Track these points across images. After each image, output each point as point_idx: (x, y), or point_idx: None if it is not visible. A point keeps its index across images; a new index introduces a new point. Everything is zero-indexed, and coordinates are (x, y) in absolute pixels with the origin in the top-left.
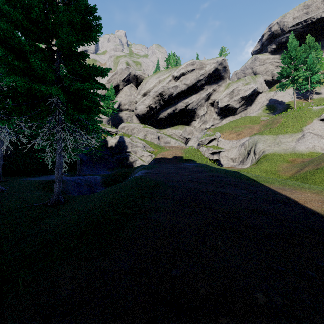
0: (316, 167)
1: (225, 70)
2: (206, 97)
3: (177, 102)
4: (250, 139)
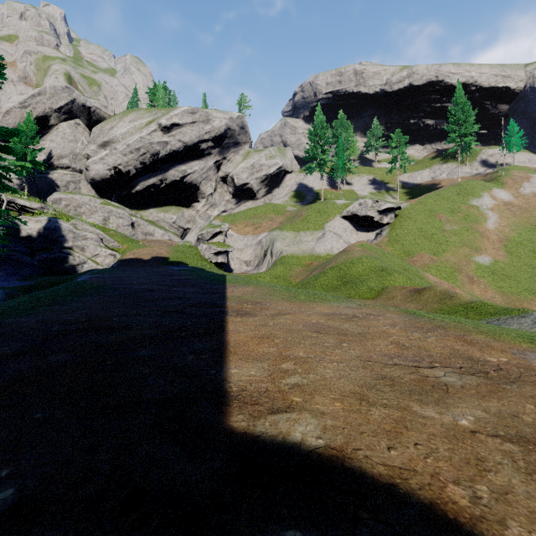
0: (321, 271)
1: (243, 132)
2: (216, 167)
3: (168, 168)
4: (269, 235)
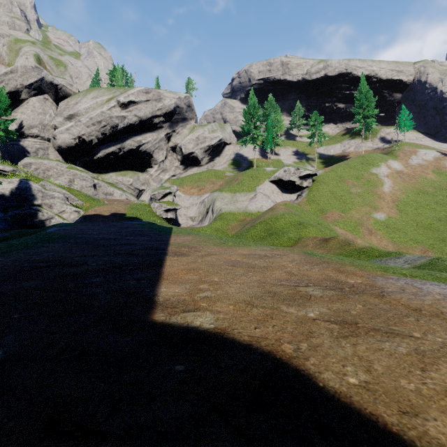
0: (252, 225)
1: (190, 109)
2: (166, 138)
3: (126, 139)
4: (210, 196)
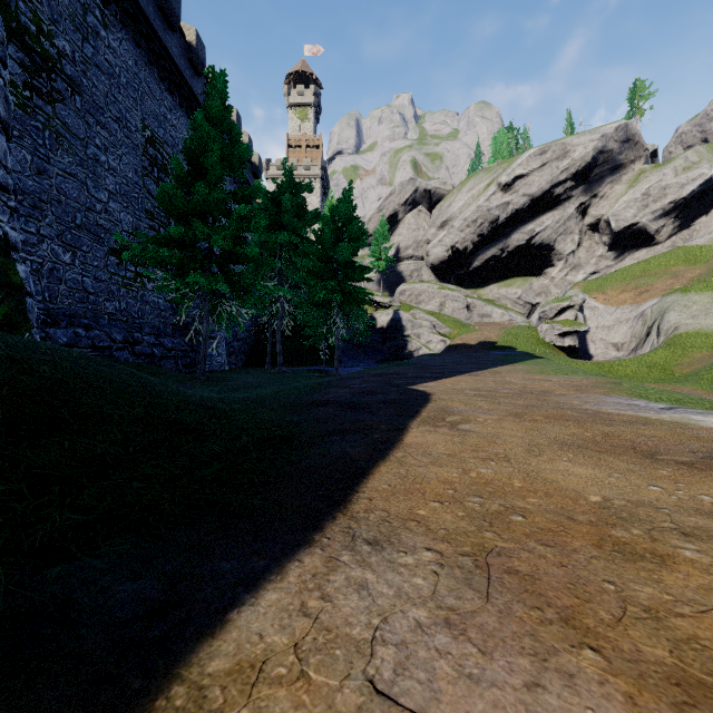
0: None
1: (629, 146)
2: (579, 213)
3: (510, 233)
4: (658, 303)
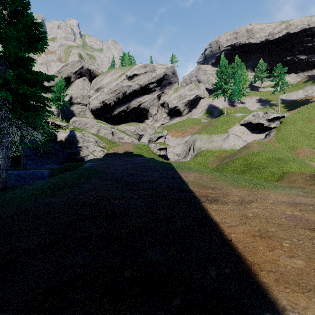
0: (230, 160)
1: (174, 76)
2: (158, 98)
3: (131, 100)
4: (191, 137)
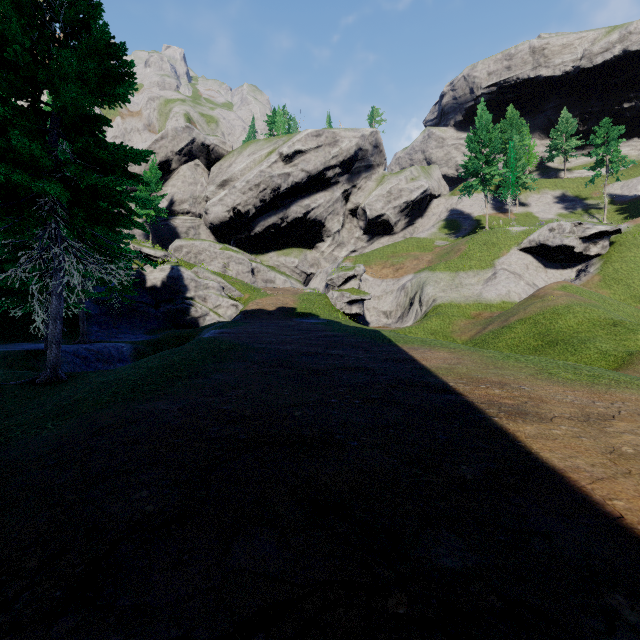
0: (502, 325)
1: (377, 151)
2: (344, 198)
3: (290, 204)
4: (415, 278)
